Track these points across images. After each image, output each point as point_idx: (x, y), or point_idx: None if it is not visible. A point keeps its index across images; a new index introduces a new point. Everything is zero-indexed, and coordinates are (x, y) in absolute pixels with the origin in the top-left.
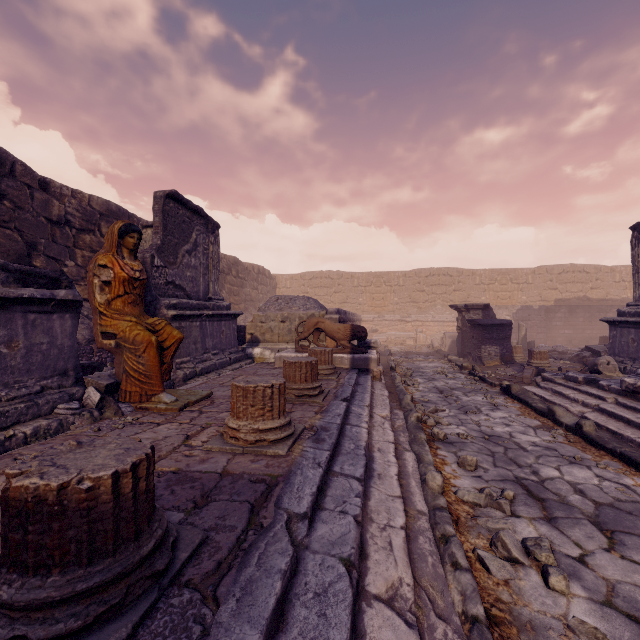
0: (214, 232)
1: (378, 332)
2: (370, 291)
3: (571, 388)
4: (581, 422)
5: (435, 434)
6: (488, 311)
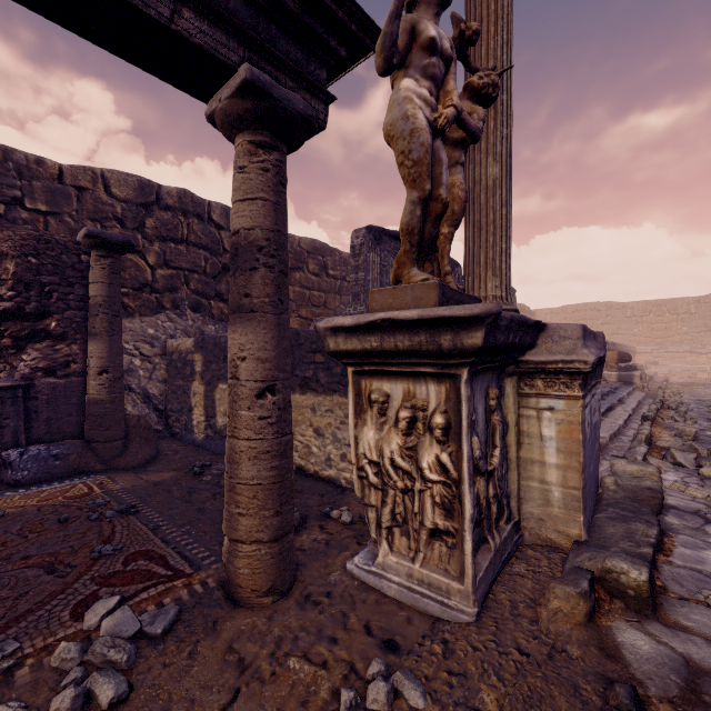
0: (513, 296)
1: (658, 365)
2: (648, 321)
3: None
4: None
5: (670, 407)
6: None
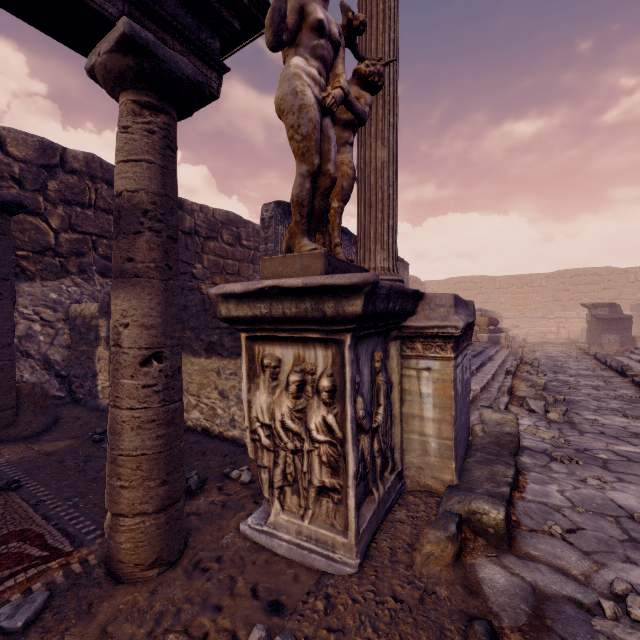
0: (407, 268)
1: (519, 327)
2: (511, 292)
3: (639, 355)
4: (610, 361)
5: (527, 362)
6: (615, 308)
